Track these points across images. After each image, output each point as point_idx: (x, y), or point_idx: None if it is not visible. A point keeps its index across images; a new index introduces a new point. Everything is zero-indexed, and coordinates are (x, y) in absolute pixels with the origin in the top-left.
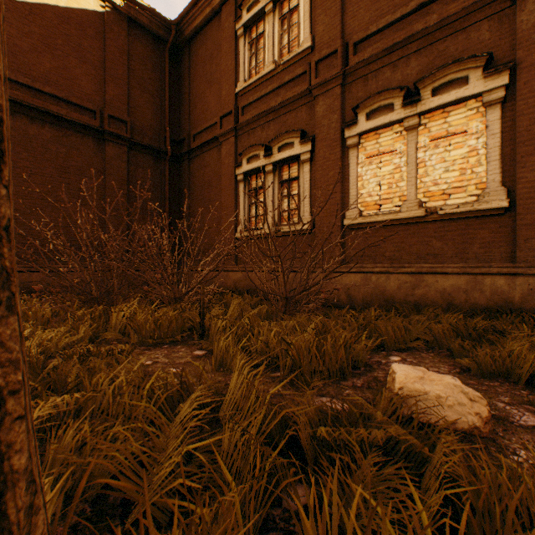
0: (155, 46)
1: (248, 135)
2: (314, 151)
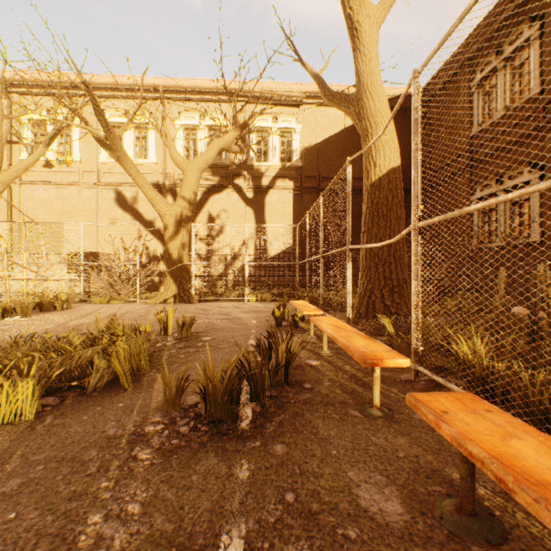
0: (402, 116)
1: (481, 168)
2: (543, 176)
